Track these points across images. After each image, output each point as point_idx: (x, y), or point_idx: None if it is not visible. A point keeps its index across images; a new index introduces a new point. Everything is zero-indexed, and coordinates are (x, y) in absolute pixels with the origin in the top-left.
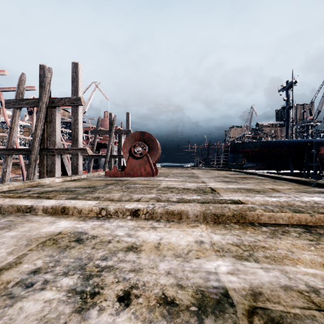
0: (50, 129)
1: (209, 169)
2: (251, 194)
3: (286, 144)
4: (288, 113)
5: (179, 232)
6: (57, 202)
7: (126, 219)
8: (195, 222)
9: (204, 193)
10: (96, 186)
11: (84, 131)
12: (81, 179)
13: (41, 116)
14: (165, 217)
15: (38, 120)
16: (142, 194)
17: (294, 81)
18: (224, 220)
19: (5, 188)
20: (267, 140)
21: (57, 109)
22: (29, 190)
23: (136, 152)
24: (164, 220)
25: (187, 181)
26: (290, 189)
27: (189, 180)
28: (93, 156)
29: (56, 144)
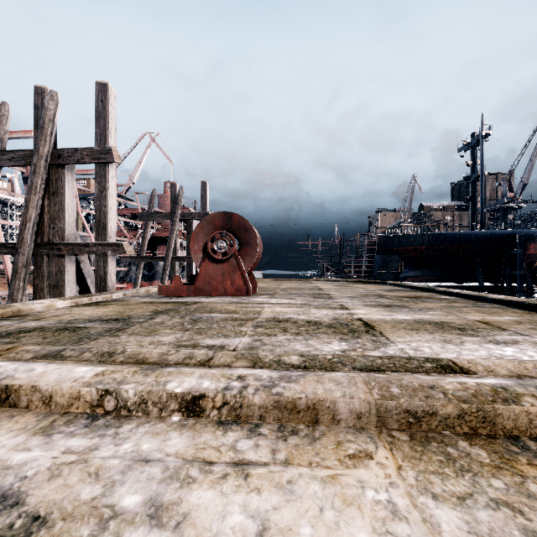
0: (54, 207)
1: (346, 281)
2: (452, 336)
3: (472, 238)
4: (474, 186)
5: (320, 487)
6: None
7: (168, 424)
8: (358, 436)
9: (353, 334)
10: (132, 317)
11: (131, 216)
12: (109, 302)
13: (36, 182)
14: (273, 417)
15: (30, 189)
16: (222, 337)
17: (485, 133)
18: (434, 428)
19: None
20: (439, 233)
21: (69, 169)
22: None
23: (217, 251)
24: (270, 430)
25: (311, 306)
26: (522, 323)
27: (316, 304)
28: (143, 259)
29: (66, 235)
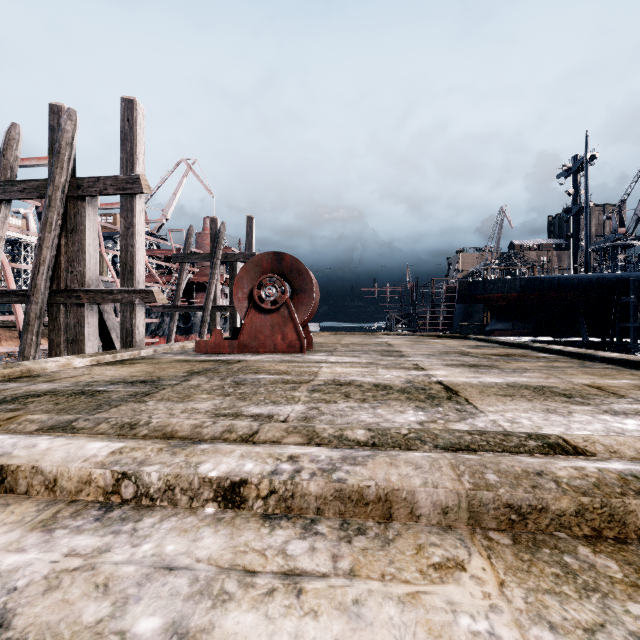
0: (73, 247)
1: (420, 335)
2: (557, 405)
3: (574, 283)
4: (577, 220)
5: (397, 611)
6: None
7: (200, 518)
8: (444, 538)
9: (432, 401)
10: (162, 379)
11: (164, 258)
12: (137, 360)
13: (51, 217)
14: (333, 510)
15: (44, 226)
16: (270, 404)
17: (590, 155)
18: (544, 527)
19: None
20: (534, 277)
21: (90, 202)
22: None
23: (265, 298)
24: (330, 528)
25: (379, 366)
26: None
27: (384, 363)
28: (178, 308)
29: (86, 281)
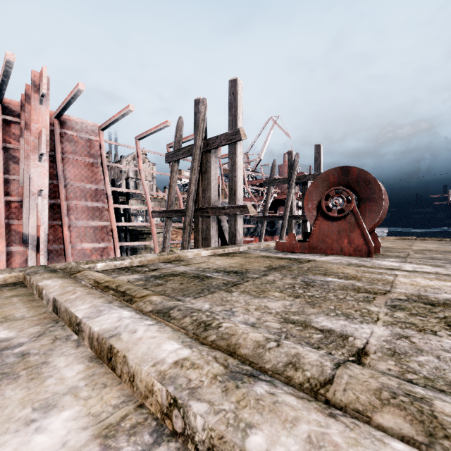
0: (205, 182)
1: None
2: None
3: None
4: None
5: None
6: (114, 325)
7: None
8: None
9: None
10: (248, 271)
11: (259, 185)
12: (236, 254)
13: (195, 165)
14: None
15: (192, 171)
16: (342, 318)
17: None
18: None
19: (136, 261)
20: None
21: (213, 153)
22: (158, 267)
23: (332, 208)
24: None
25: None
26: None
27: None
28: (266, 218)
29: (211, 202)
